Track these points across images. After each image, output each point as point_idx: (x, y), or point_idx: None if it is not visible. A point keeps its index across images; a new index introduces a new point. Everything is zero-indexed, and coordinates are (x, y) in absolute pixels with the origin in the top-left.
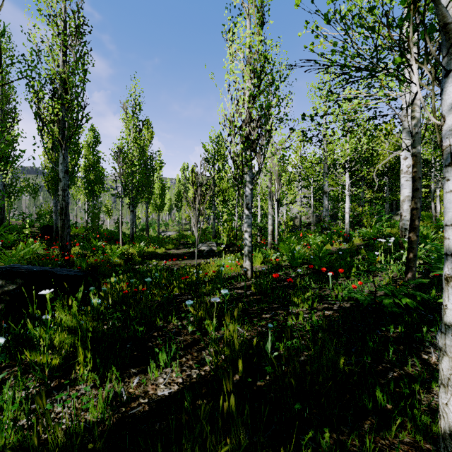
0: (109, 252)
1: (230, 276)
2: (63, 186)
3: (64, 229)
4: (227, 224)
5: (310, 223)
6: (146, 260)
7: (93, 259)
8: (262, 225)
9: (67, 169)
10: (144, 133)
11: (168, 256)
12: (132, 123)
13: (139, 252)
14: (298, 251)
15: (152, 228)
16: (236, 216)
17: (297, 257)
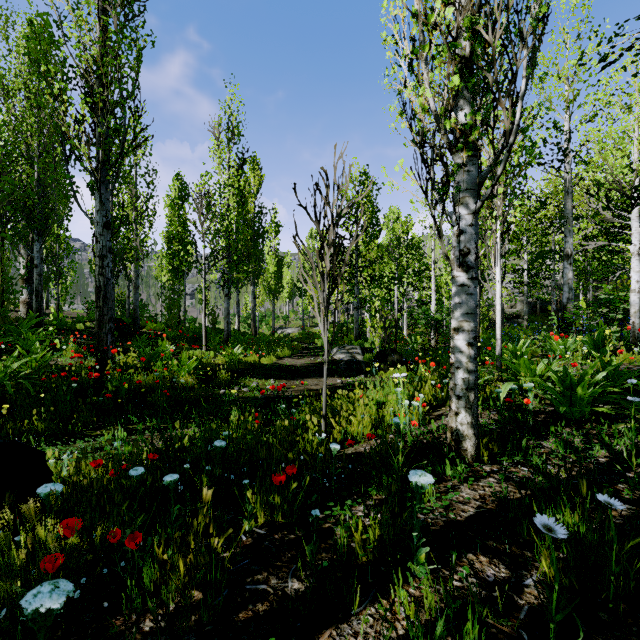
0: (175, 364)
1: (410, 443)
2: (101, 249)
3: (102, 324)
4: (379, 315)
5: (516, 315)
6: (240, 379)
7: (147, 376)
8: (440, 318)
9: (108, 220)
10: (249, 178)
11: (279, 371)
12: (227, 156)
13: (230, 363)
14: (579, 379)
15: (266, 323)
16: (396, 302)
17: (583, 396)
